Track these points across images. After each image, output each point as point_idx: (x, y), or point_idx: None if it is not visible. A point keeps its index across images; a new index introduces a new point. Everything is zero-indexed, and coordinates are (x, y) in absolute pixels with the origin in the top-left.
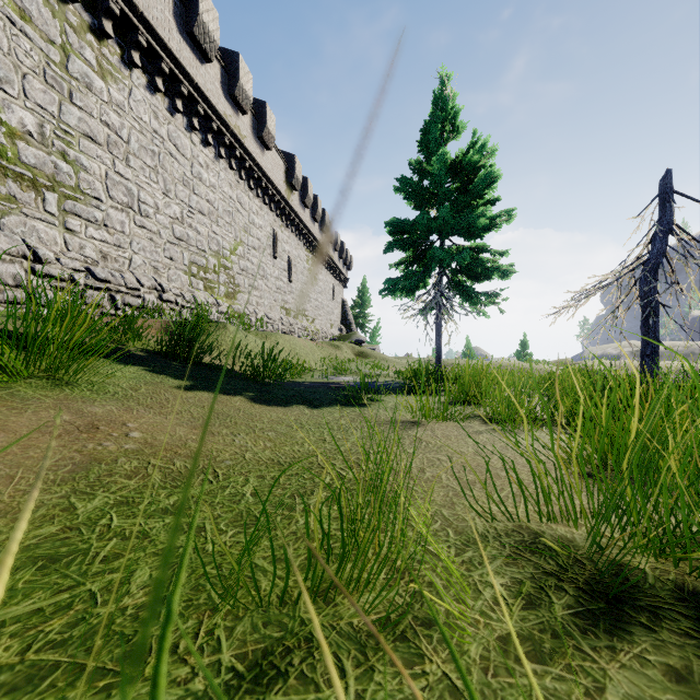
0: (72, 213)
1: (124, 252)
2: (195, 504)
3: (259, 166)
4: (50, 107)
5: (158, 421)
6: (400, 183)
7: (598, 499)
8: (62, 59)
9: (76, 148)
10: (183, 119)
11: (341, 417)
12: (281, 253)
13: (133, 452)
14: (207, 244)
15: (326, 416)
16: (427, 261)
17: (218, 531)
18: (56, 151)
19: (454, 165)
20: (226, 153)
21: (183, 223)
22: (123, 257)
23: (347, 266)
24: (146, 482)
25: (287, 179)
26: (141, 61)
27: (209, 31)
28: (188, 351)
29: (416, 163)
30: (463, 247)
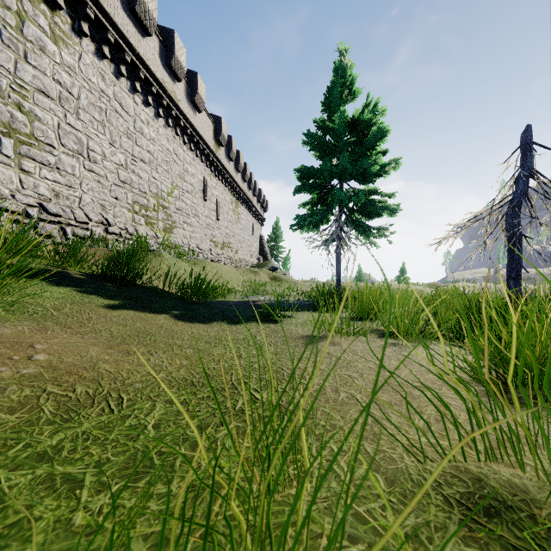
0: (27, 157)
1: (74, 191)
2: (83, 443)
3: (192, 125)
4: (7, 64)
5: (71, 341)
6: (307, 137)
7: (534, 429)
8: (18, 24)
9: (30, 101)
10: (127, 83)
11: (257, 332)
12: (210, 196)
13: (30, 377)
14: (147, 187)
15: (243, 331)
16: (329, 202)
17: (99, 485)
18: (12, 102)
19: (351, 122)
20: (164, 113)
21: (127, 169)
22: (73, 196)
23: (264, 208)
24: (31, 416)
25: (215, 137)
26: (90, 31)
27: (149, 9)
28: (125, 275)
29: (320, 121)
30: (358, 190)
